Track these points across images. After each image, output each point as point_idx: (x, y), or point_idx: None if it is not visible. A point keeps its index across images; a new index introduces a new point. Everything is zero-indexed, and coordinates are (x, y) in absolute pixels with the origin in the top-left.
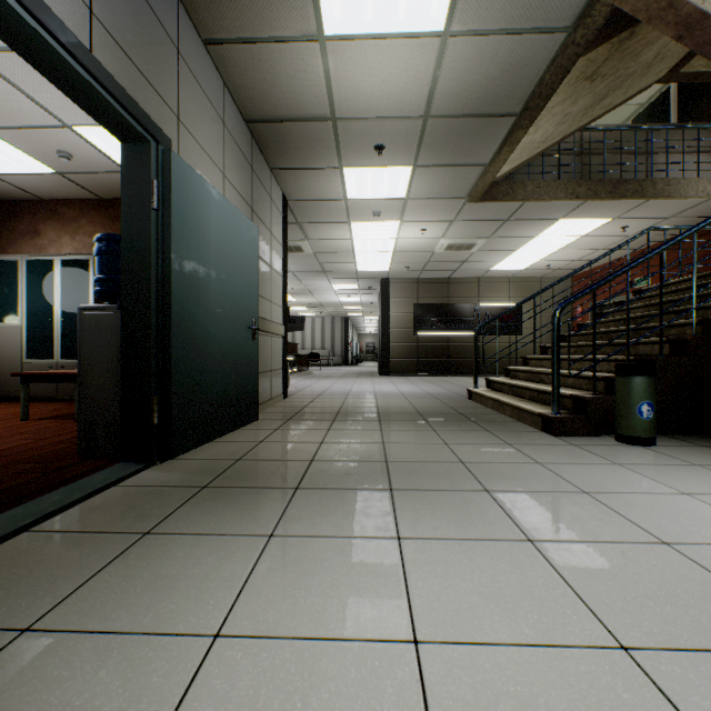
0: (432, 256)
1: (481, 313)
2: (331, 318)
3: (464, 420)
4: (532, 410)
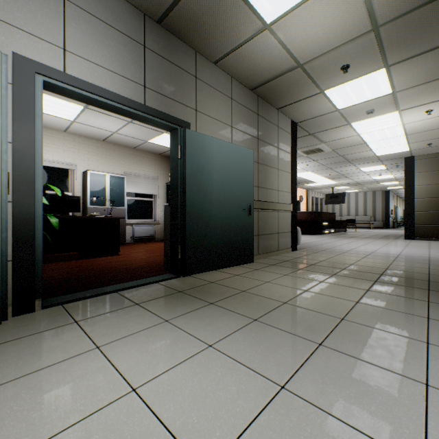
0: None
1: None
2: (372, 192)
3: (419, 287)
4: None
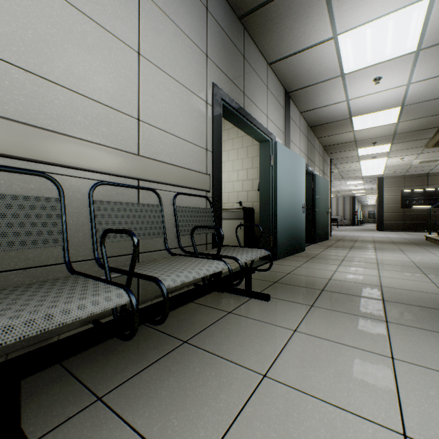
0: (411, 166)
1: None
2: (342, 197)
3: (412, 244)
4: None
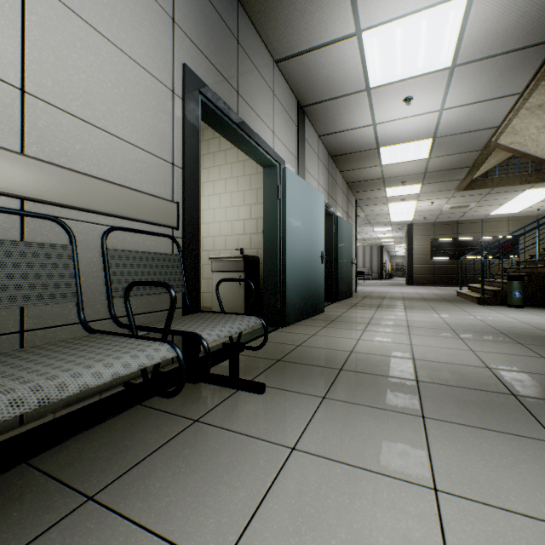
0: (441, 211)
1: (484, 243)
2: (370, 246)
3: (444, 301)
4: (474, 296)
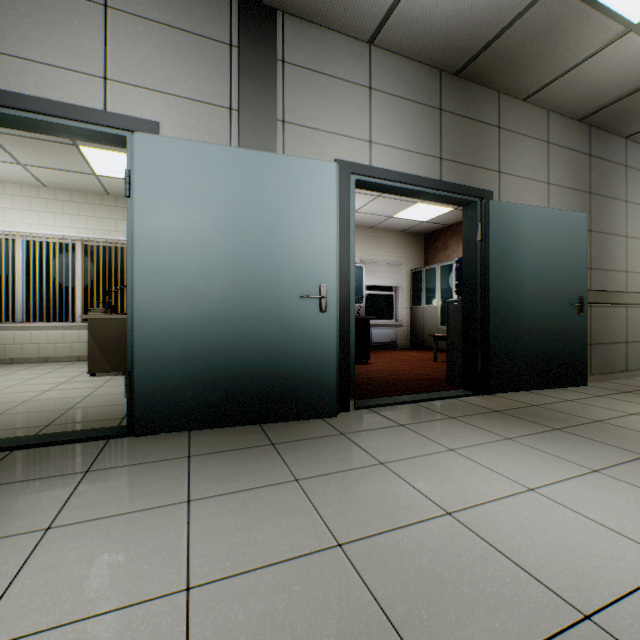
0: None
1: None
2: None
3: None
4: None
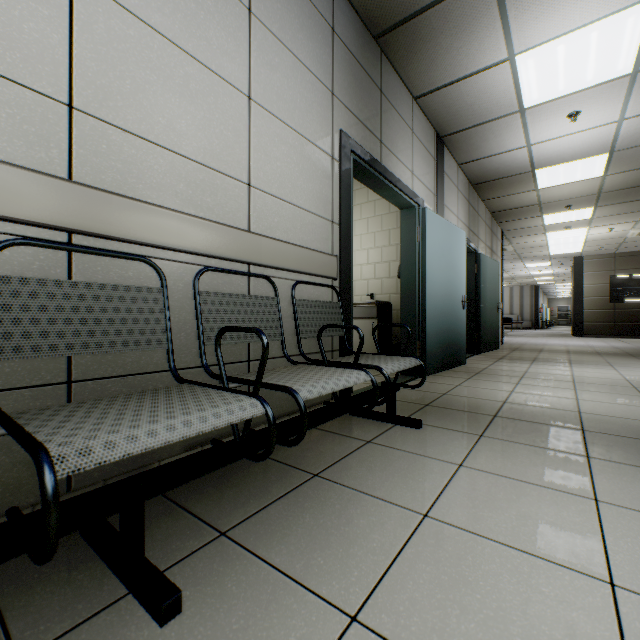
0: (625, 239)
1: None
2: (519, 287)
3: (627, 355)
4: None
